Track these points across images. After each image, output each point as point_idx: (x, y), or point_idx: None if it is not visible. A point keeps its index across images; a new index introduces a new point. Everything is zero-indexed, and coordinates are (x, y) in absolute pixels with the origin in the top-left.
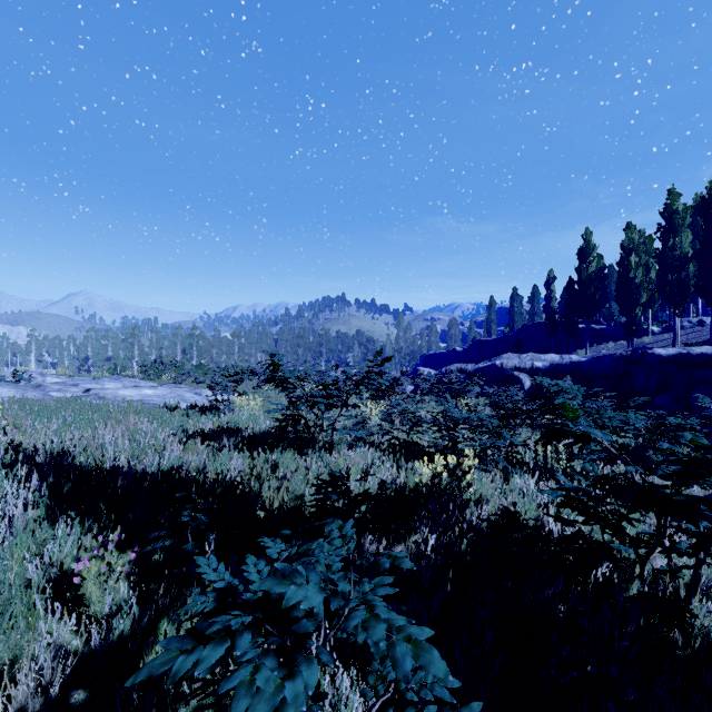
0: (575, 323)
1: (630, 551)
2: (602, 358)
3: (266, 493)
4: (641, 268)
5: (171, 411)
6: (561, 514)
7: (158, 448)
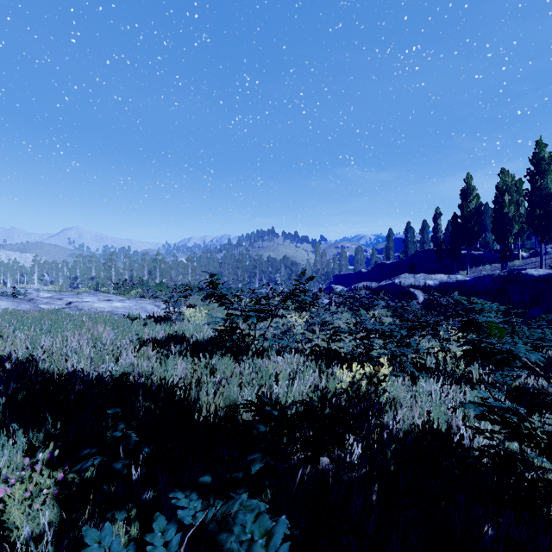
0: (458, 249)
1: (545, 462)
2: (483, 278)
3: (204, 397)
4: (513, 205)
5: (133, 320)
6: (468, 418)
7: (116, 354)
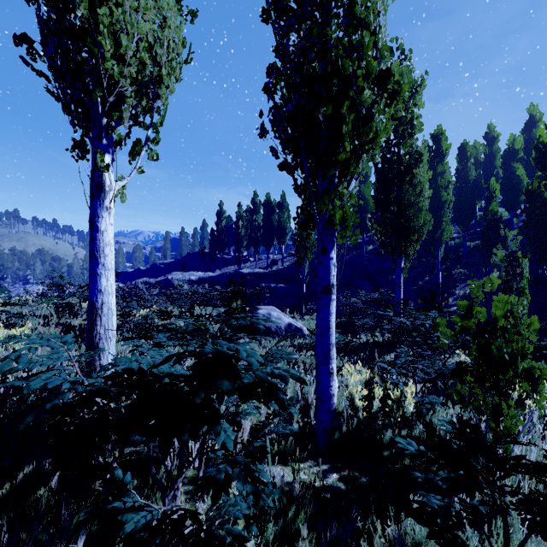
0: (215, 254)
1: None
2: (222, 274)
3: None
4: (244, 228)
5: None
6: None
7: None
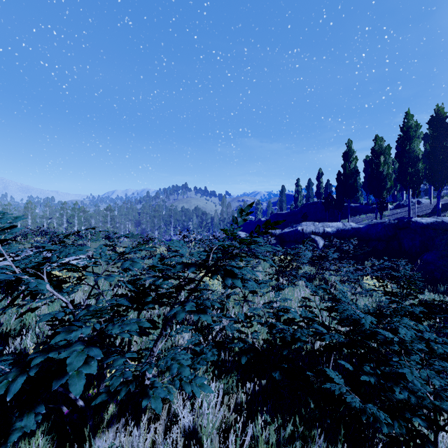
0: (342, 201)
1: None
2: (375, 225)
3: None
4: (386, 165)
5: None
6: None
7: None
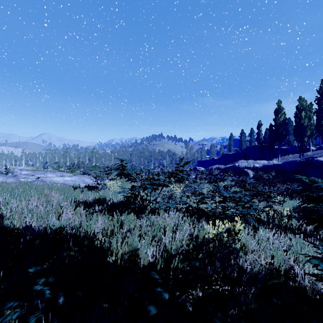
0: (273, 145)
1: None
2: (290, 162)
3: (114, 244)
4: (307, 118)
5: (75, 188)
6: (296, 259)
7: (59, 212)
